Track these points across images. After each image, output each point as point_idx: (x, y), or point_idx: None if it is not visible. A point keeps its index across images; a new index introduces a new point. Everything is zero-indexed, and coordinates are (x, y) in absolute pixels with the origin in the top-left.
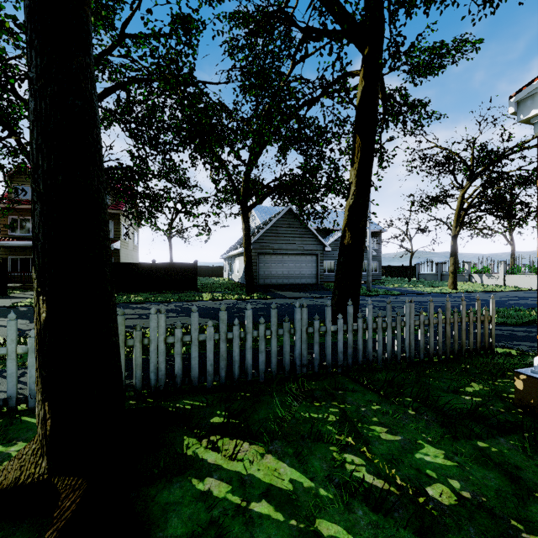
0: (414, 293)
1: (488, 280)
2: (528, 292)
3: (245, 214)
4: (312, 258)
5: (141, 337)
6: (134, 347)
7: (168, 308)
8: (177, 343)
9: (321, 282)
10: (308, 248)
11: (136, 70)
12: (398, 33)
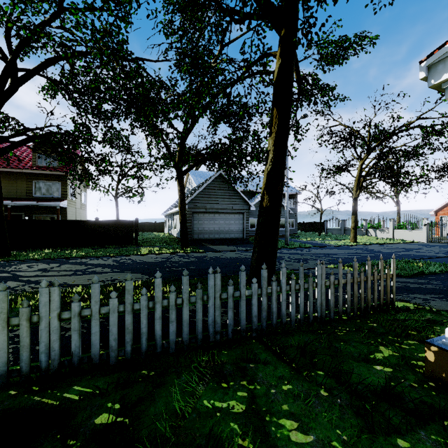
0: (324, 246)
1: (381, 234)
2: (411, 244)
3: (179, 178)
4: (239, 216)
5: (29, 314)
6: (20, 326)
7: (105, 263)
8: (74, 318)
9: (247, 236)
10: (236, 207)
11: (71, 39)
12: (311, 14)
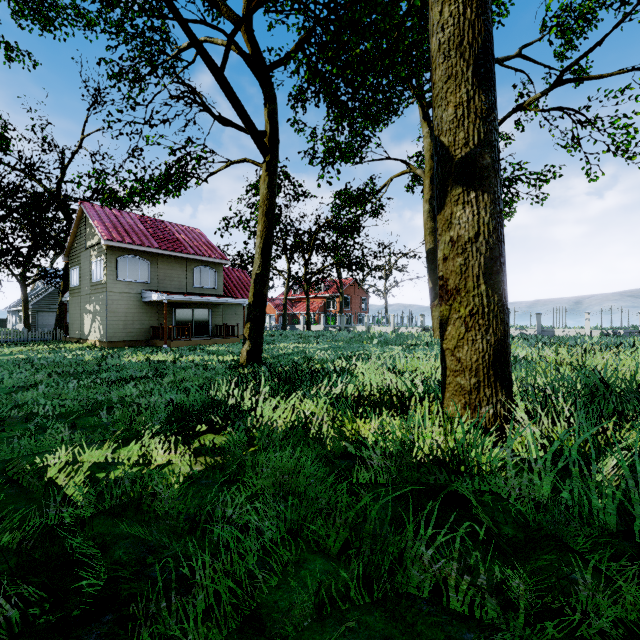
0: None
1: None
2: None
3: (23, 290)
4: None
5: None
6: None
7: None
8: None
9: None
10: None
11: None
12: None
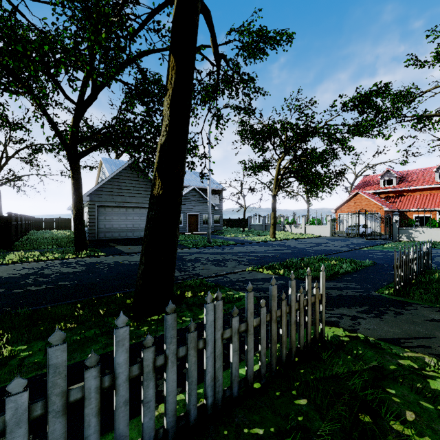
0: (246, 243)
1: (295, 229)
2: (320, 239)
3: (72, 160)
4: None
5: None
6: None
7: None
8: None
9: None
10: None
11: None
12: None
